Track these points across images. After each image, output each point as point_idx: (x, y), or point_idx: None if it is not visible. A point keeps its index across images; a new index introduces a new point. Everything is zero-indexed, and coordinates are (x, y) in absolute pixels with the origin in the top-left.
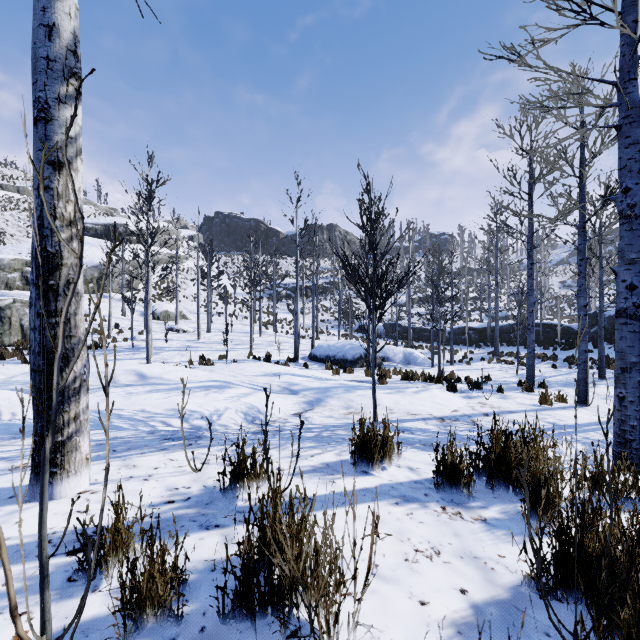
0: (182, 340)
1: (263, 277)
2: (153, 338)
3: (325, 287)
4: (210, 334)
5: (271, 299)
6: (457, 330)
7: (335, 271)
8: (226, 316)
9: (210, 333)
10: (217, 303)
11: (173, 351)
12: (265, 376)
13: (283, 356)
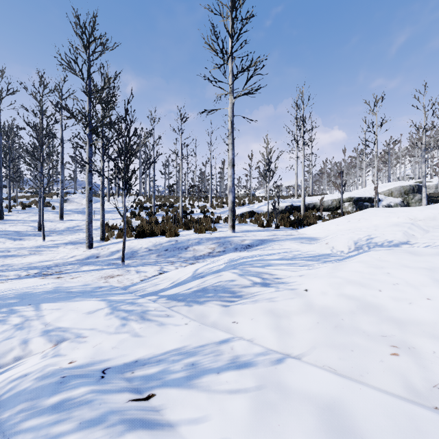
0: None
1: None
2: None
3: None
4: None
5: None
6: None
7: None
8: None
9: None
10: None
11: None
12: (153, 363)
13: None
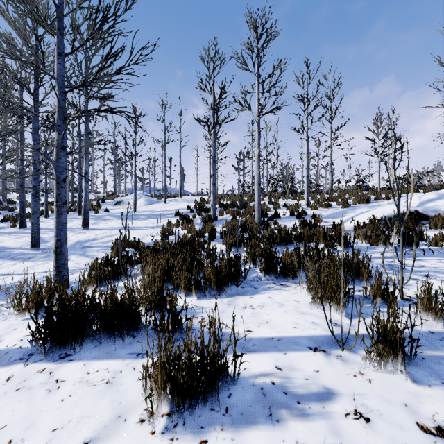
0: None
1: None
2: None
3: None
4: None
5: None
6: None
7: None
8: None
9: None
10: None
11: None
12: None
13: None
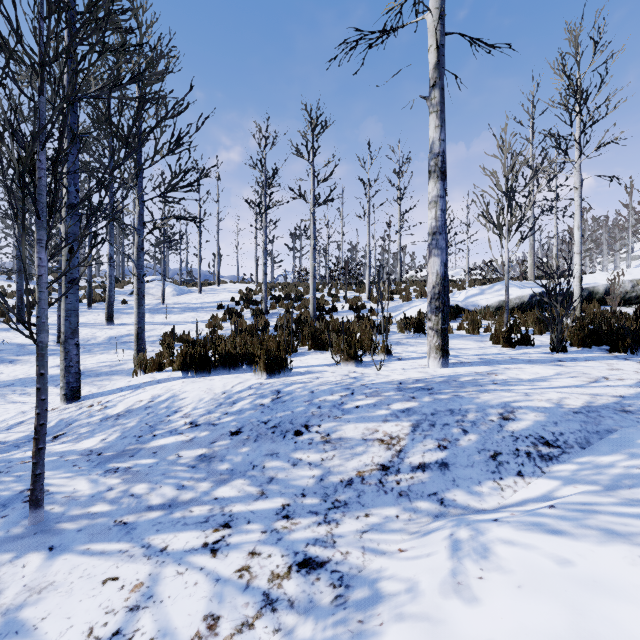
0: None
1: None
2: None
3: None
4: None
5: None
6: None
7: None
8: None
9: None
10: None
11: None
12: None
13: None
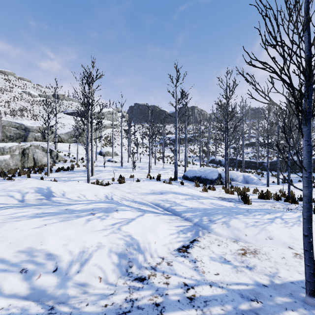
0: (113, 166)
1: (157, 134)
2: (98, 165)
3: (190, 138)
4: (128, 163)
5: (161, 145)
6: (274, 162)
7: (196, 130)
8: (137, 154)
9: (129, 163)
10: (134, 147)
11: (106, 172)
12: (153, 194)
13: (167, 176)
